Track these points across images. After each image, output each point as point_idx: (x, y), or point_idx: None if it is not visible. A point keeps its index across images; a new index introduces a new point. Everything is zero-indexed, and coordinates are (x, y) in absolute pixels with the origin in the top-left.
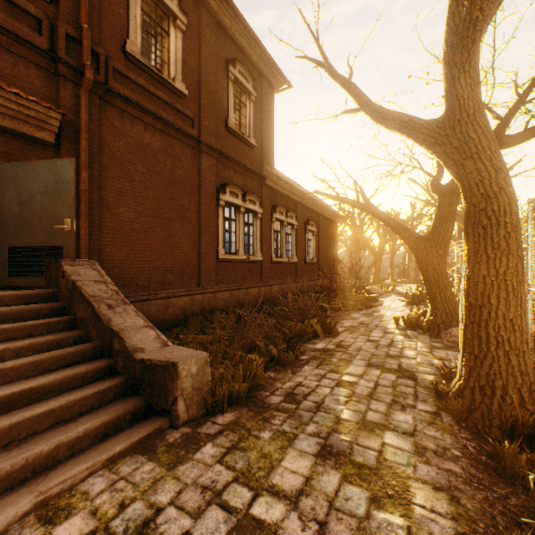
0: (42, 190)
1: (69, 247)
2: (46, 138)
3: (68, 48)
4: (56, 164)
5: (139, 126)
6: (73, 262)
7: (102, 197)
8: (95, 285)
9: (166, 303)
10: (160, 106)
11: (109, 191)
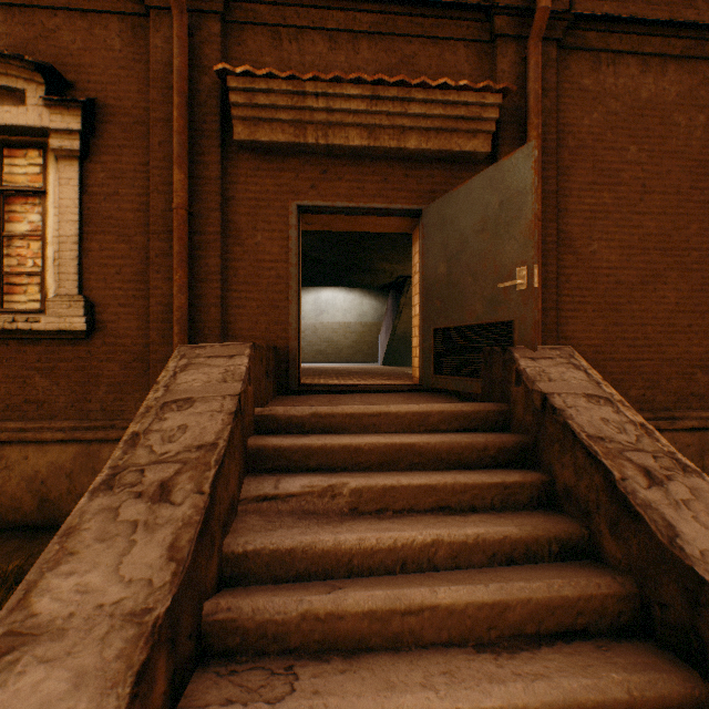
0: (476, 227)
1: (523, 323)
2: (477, 148)
3: None
4: (499, 170)
5: (628, 70)
6: (532, 353)
7: (559, 230)
8: (589, 407)
9: (696, 440)
10: (676, 5)
11: (570, 215)
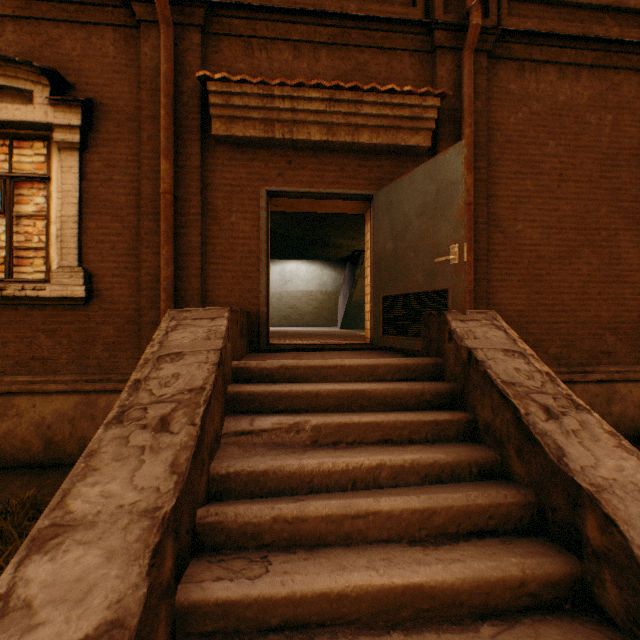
0: (417, 210)
1: (455, 291)
2: (420, 143)
3: (444, 4)
4: (436, 163)
5: (548, 76)
6: (462, 316)
7: (489, 212)
8: (505, 359)
9: (604, 391)
10: (589, 22)
11: (499, 200)
